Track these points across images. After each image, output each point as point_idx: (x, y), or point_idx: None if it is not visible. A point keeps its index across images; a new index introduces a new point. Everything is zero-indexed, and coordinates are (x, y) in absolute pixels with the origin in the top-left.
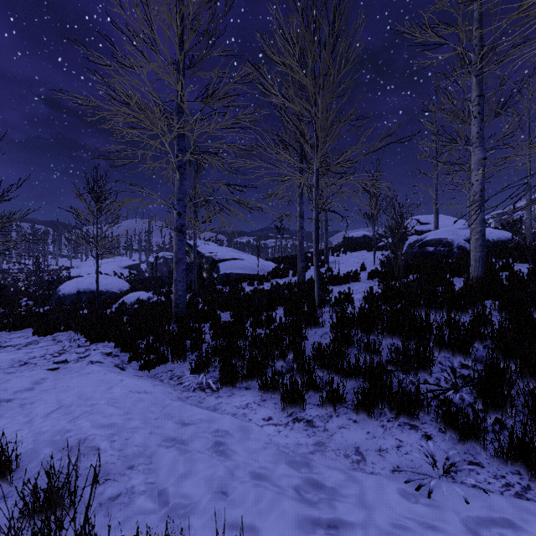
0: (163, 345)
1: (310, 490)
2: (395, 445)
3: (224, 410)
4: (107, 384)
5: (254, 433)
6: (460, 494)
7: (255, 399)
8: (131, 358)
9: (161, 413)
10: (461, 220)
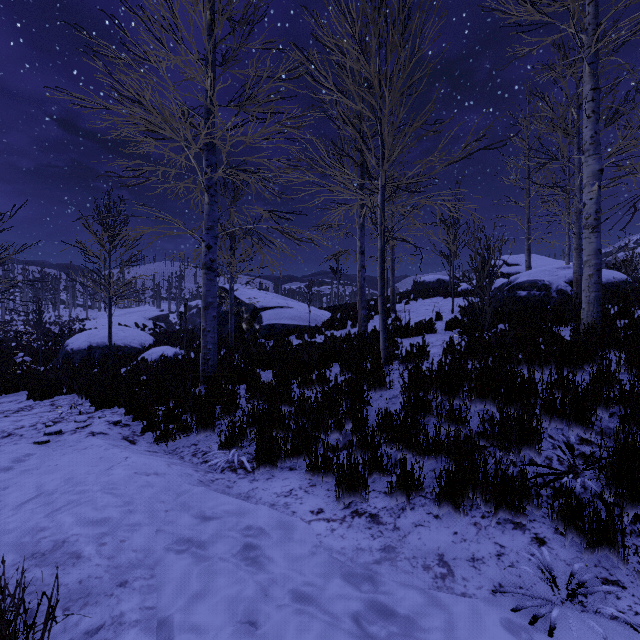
0: (187, 412)
1: (376, 621)
2: (495, 552)
3: (260, 499)
4: (107, 463)
5: (298, 532)
6: (596, 631)
7: (301, 483)
8: (145, 429)
9: (174, 503)
10: (556, 261)
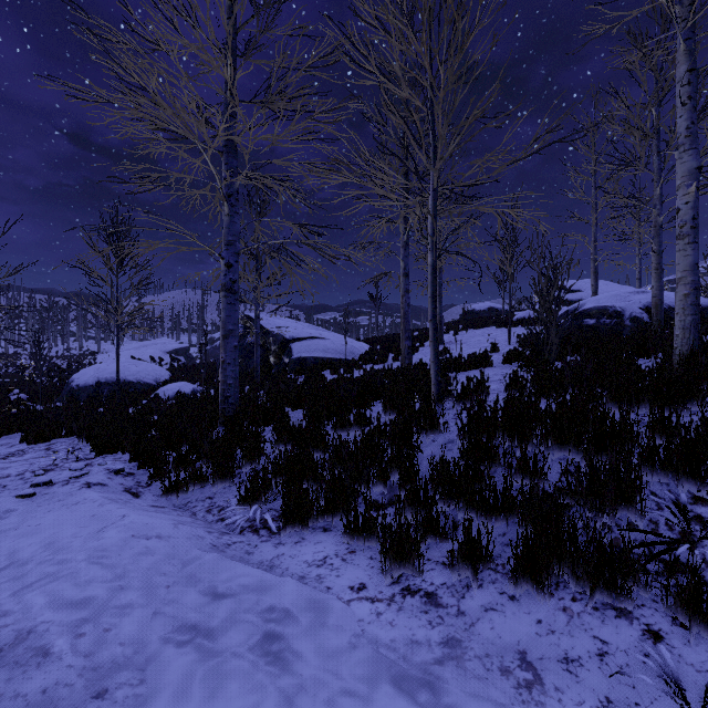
0: (202, 458)
1: None
2: (595, 650)
3: (287, 569)
4: (99, 523)
5: (334, 616)
6: None
7: (337, 548)
8: (152, 478)
9: (178, 575)
10: (623, 287)
